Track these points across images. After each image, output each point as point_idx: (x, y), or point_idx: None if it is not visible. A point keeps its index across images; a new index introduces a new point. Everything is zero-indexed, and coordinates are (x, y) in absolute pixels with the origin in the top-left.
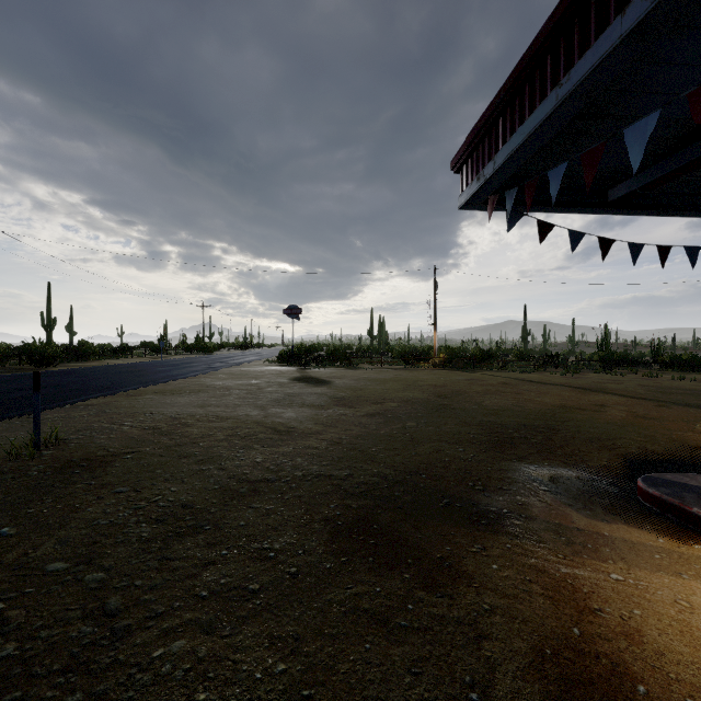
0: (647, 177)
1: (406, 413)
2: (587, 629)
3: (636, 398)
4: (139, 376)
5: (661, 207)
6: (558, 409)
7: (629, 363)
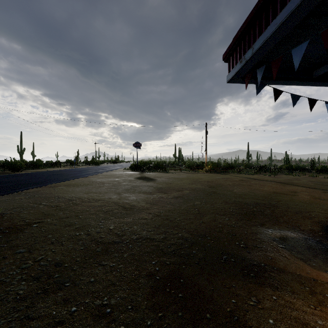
0: None
1: (194, 196)
2: None
3: (311, 188)
4: (60, 176)
5: None
6: (272, 194)
7: (300, 170)
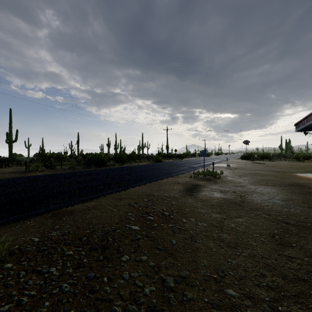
0: None
1: (288, 169)
2: (297, 175)
3: None
4: (211, 161)
5: None
6: None
7: None
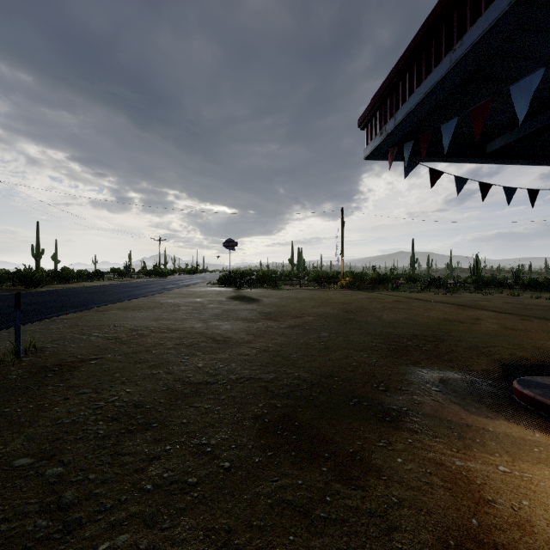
0: (521, 132)
1: (320, 325)
2: (484, 519)
3: (504, 313)
4: (107, 295)
5: (530, 157)
6: (442, 322)
7: (495, 284)
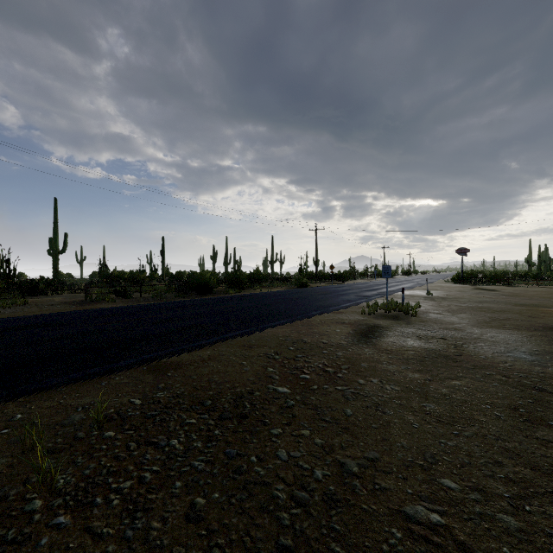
0: None
1: (543, 300)
2: None
3: None
4: (397, 285)
5: None
6: None
7: None
